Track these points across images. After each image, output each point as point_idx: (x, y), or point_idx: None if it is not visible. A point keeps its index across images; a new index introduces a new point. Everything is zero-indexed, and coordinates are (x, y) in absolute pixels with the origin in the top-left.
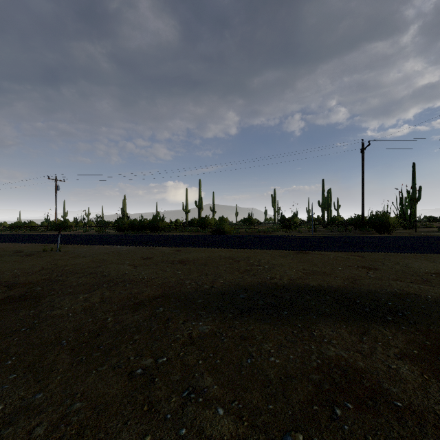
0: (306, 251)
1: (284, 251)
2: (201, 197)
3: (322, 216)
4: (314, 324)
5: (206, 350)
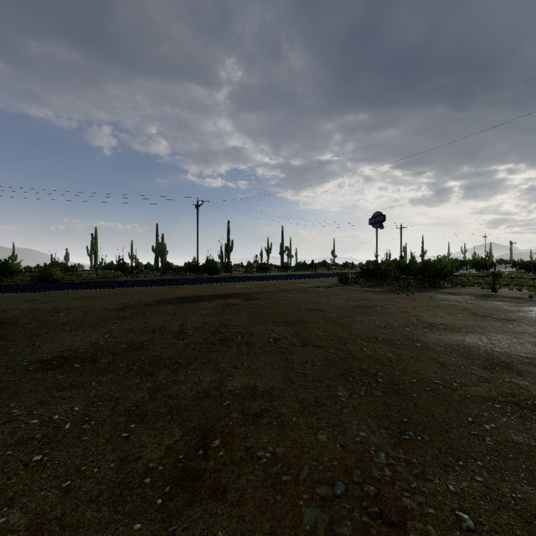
0: (176, 286)
1: (160, 287)
2: None
3: (156, 262)
4: (212, 301)
5: (183, 309)
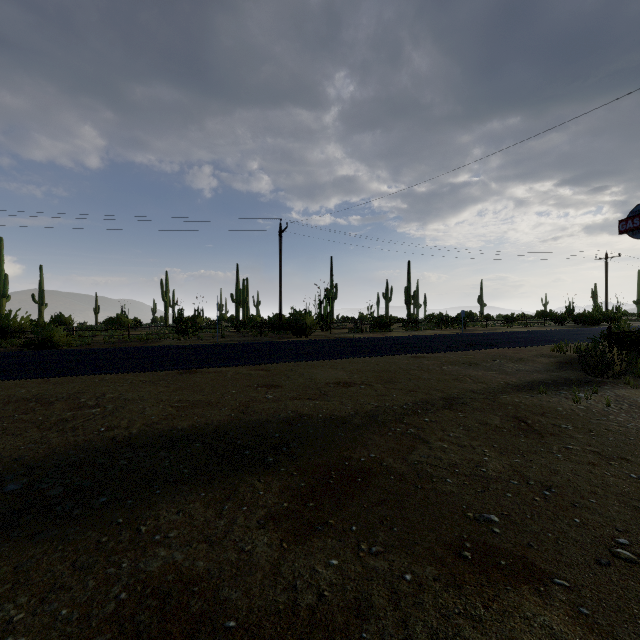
0: (196, 370)
1: (159, 373)
2: (6, 274)
3: (236, 315)
4: (152, 507)
5: None
